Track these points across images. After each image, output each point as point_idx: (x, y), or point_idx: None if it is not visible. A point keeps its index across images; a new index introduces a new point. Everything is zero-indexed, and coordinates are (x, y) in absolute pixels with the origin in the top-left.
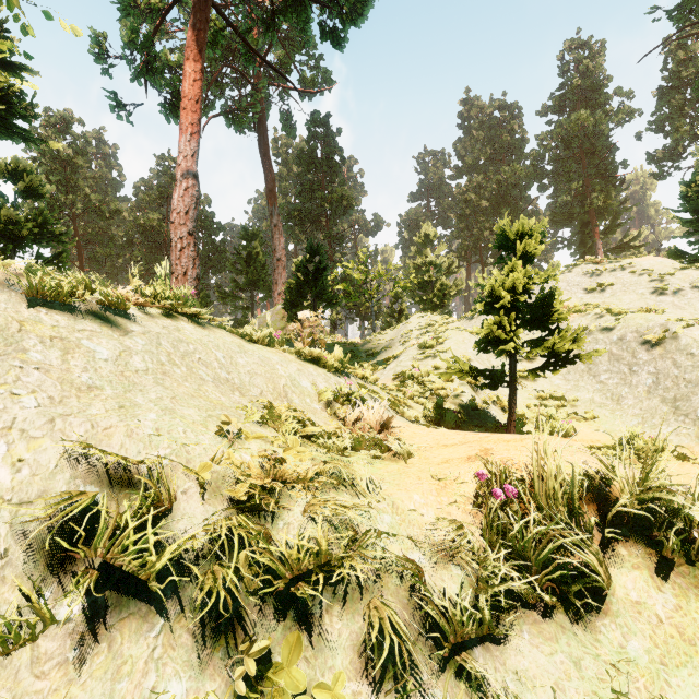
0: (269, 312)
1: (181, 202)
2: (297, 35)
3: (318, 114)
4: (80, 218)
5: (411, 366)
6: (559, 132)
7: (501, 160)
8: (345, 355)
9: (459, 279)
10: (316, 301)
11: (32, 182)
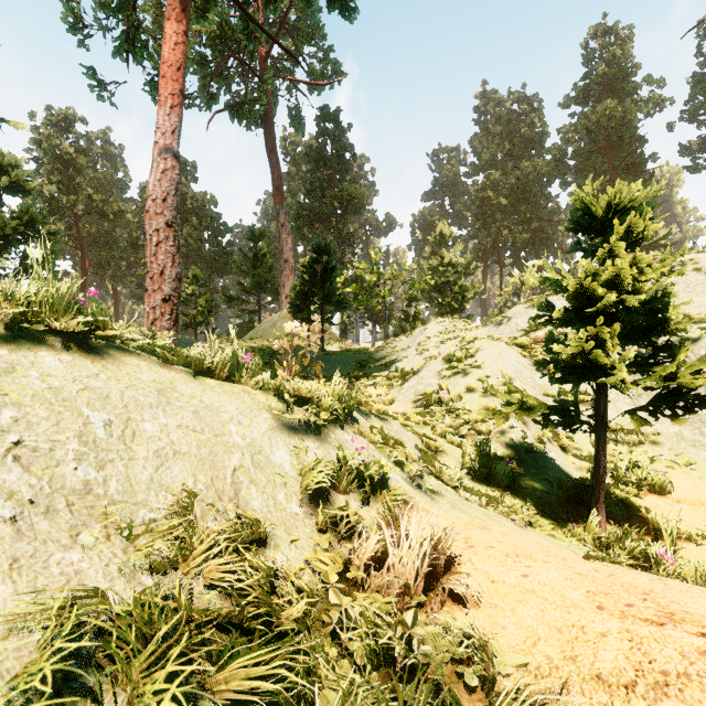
0: (275, 317)
1: (158, 187)
2: (306, 25)
3: (328, 108)
4: (84, 221)
5: (435, 385)
6: (584, 124)
7: (520, 155)
8: (356, 364)
9: (476, 280)
10: (323, 305)
11: (17, 178)
